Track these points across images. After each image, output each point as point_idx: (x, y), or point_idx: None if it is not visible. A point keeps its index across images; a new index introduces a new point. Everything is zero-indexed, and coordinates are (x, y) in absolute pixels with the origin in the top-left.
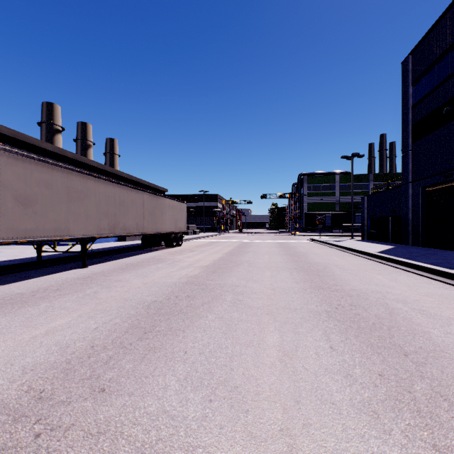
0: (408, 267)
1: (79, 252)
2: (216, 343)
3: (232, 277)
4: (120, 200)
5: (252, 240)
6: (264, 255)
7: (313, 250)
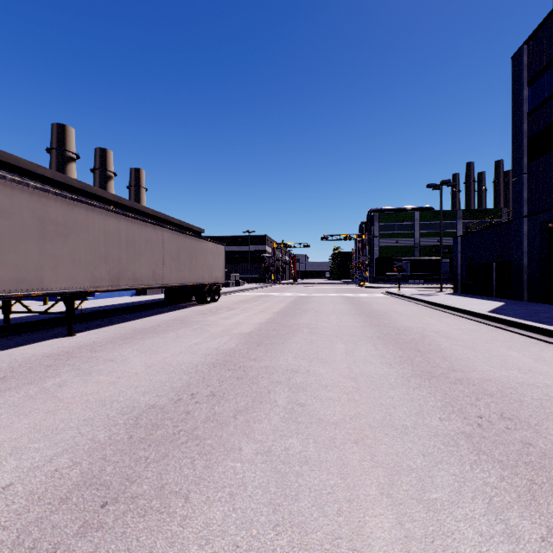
0: (548, 336)
1: (63, 313)
2: (254, 548)
3: (286, 353)
4: (127, 238)
5: (311, 294)
6: (329, 315)
7: (395, 307)
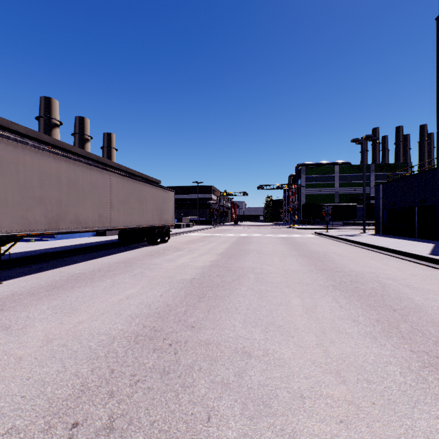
0: None
1: None
2: None
3: (233, 313)
4: (69, 181)
5: (251, 234)
6: (271, 256)
7: (331, 248)
